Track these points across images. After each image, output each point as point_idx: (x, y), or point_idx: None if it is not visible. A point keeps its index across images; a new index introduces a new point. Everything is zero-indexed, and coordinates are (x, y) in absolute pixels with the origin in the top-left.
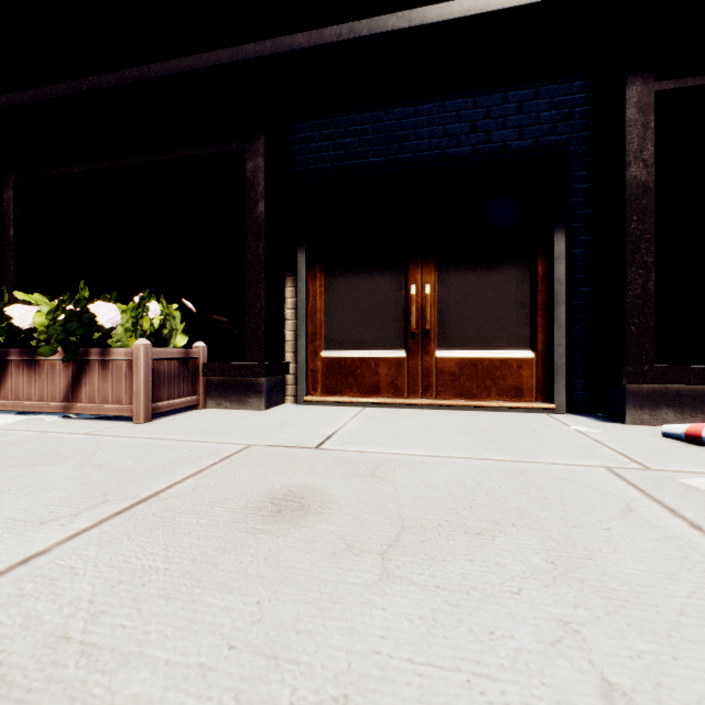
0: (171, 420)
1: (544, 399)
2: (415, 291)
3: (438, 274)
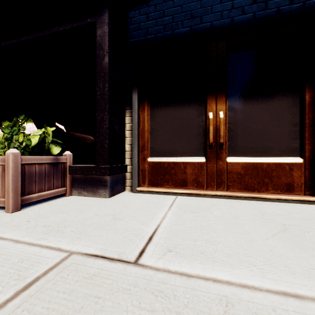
0: (36, 208)
1: (311, 193)
2: (212, 116)
3: (229, 104)
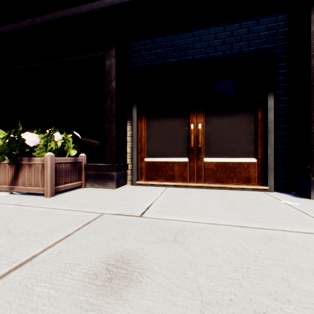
0: (65, 195)
1: (262, 184)
2: (193, 127)
3: (205, 118)
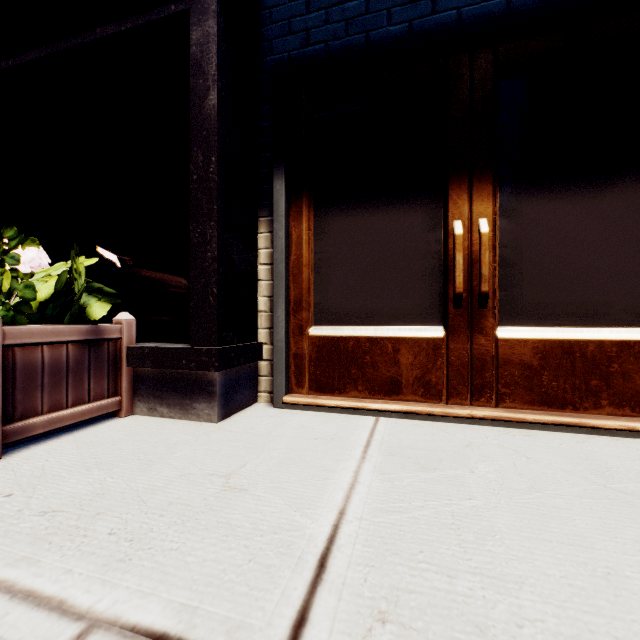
0: (41, 452)
1: None
2: (461, 230)
3: (501, 201)
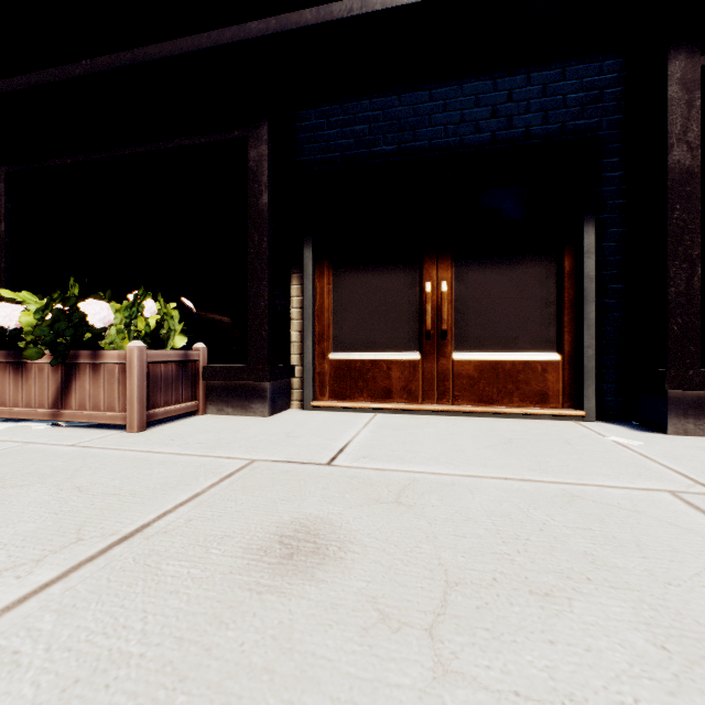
0: (168, 428)
1: (572, 405)
2: (431, 288)
3: (456, 270)
